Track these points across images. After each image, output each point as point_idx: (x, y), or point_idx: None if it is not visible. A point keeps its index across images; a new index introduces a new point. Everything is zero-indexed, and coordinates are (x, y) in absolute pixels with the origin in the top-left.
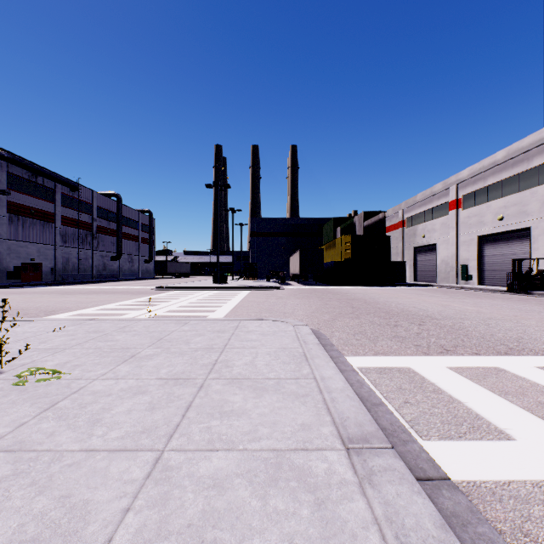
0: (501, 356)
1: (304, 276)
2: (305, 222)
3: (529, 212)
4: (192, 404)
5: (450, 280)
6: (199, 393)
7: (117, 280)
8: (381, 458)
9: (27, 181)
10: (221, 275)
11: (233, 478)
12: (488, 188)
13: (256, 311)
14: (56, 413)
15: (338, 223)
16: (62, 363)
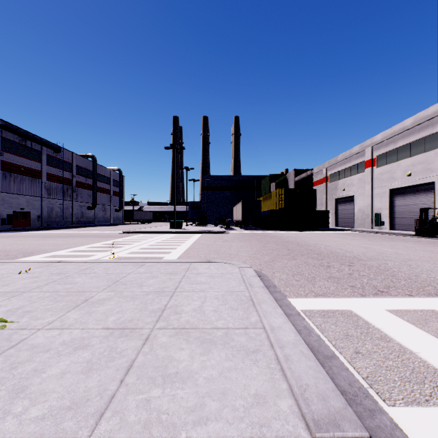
0: (433, 298)
1: (245, 222)
2: (246, 178)
3: (434, 169)
4: (134, 363)
5: (366, 226)
6: (143, 347)
7: (92, 226)
8: None
9: (18, 144)
10: (177, 222)
11: None
12: (398, 149)
13: (205, 253)
14: None
15: (273, 179)
16: (14, 309)
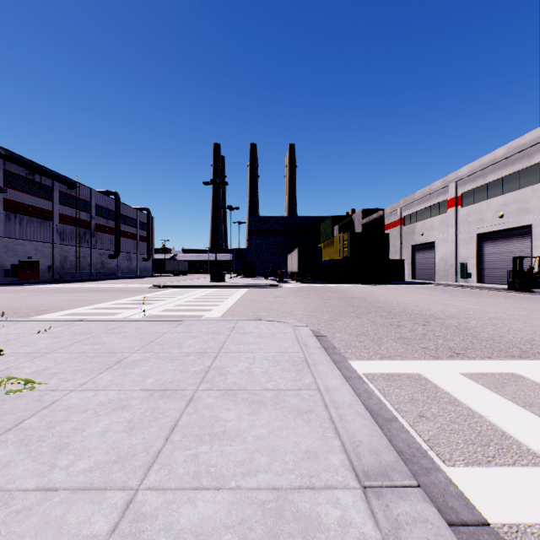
0: (515, 360)
1: (302, 274)
2: (303, 220)
3: (530, 210)
4: (178, 422)
5: (449, 278)
6: (187, 408)
7: (115, 278)
8: (407, 502)
9: (24, 179)
10: (219, 273)
11: (221, 532)
12: (488, 185)
13: (253, 310)
14: (18, 435)
15: (336, 221)
16: (39, 370)
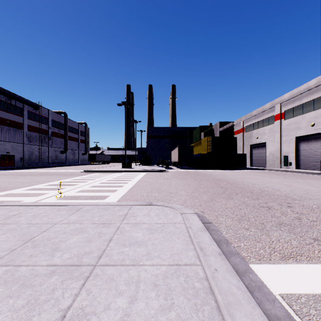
0: None
1: (181, 163)
2: (181, 129)
3: None
4: None
5: (276, 166)
6: None
7: (64, 166)
8: None
9: (4, 102)
10: (127, 163)
11: None
12: (303, 105)
13: (148, 191)
14: None
15: (202, 130)
16: None
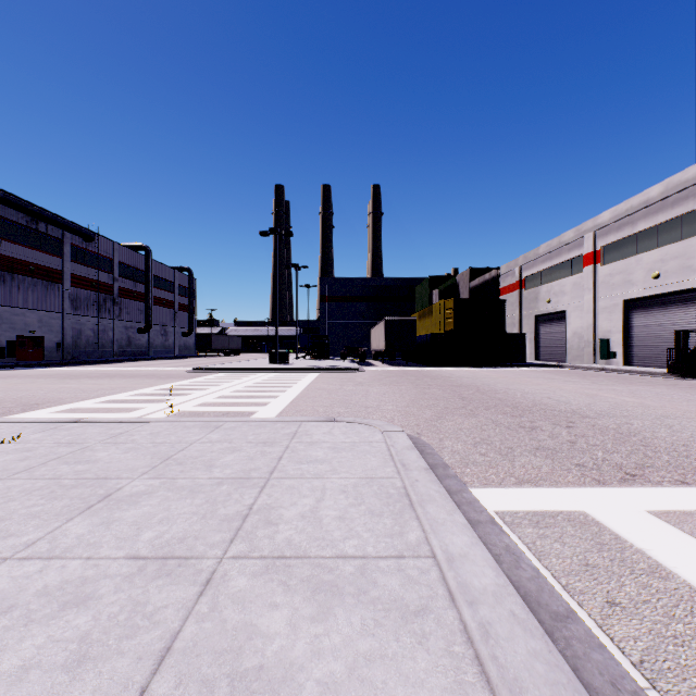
0: None
1: (391, 354)
2: (392, 283)
3: None
4: (175, 642)
5: (586, 359)
6: (199, 602)
7: (145, 359)
8: None
9: (25, 228)
10: (280, 353)
11: None
12: (638, 235)
13: (326, 404)
14: None
15: (436, 284)
16: None
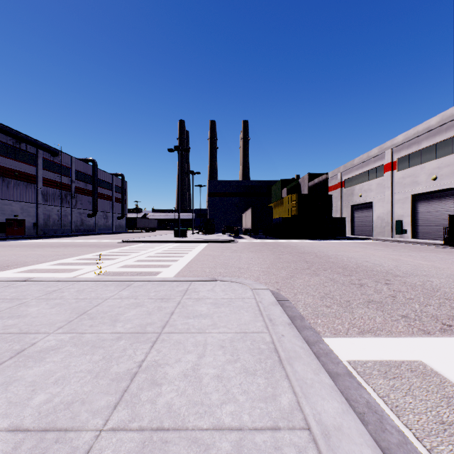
0: None
1: (255, 231)
2: (256, 183)
3: None
4: None
5: (386, 234)
6: None
7: (92, 234)
8: None
9: (11, 147)
10: (181, 230)
11: None
12: (422, 151)
13: (211, 266)
14: None
15: (285, 184)
16: None
